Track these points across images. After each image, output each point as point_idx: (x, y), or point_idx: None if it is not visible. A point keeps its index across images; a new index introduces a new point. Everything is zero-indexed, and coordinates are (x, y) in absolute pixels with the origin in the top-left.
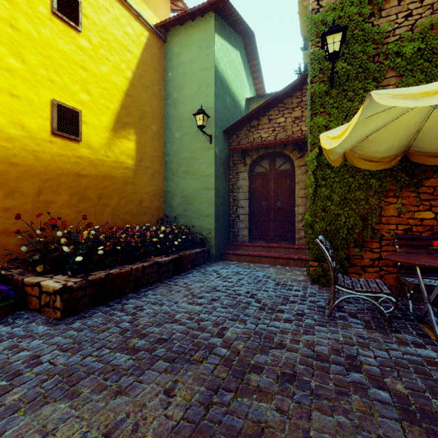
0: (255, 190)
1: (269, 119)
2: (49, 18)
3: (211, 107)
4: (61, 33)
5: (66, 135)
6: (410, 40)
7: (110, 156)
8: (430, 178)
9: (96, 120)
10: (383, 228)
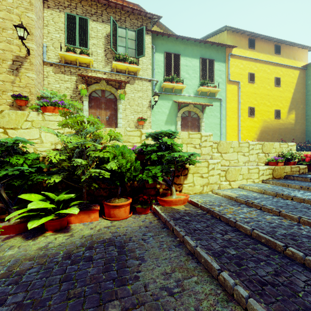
0: None
1: None
2: (274, 88)
3: None
4: (276, 90)
5: (277, 118)
6: None
7: (287, 121)
8: None
9: (283, 111)
10: None
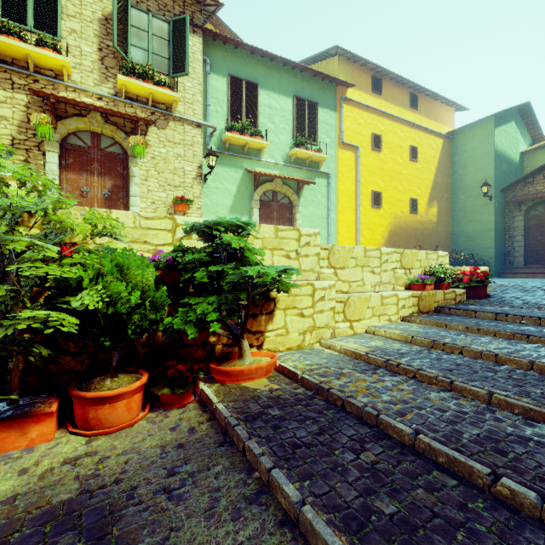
0: (530, 228)
1: (544, 176)
2: (409, 163)
3: (491, 177)
4: (412, 167)
5: (414, 212)
6: None
7: (427, 218)
8: None
9: (422, 201)
10: None
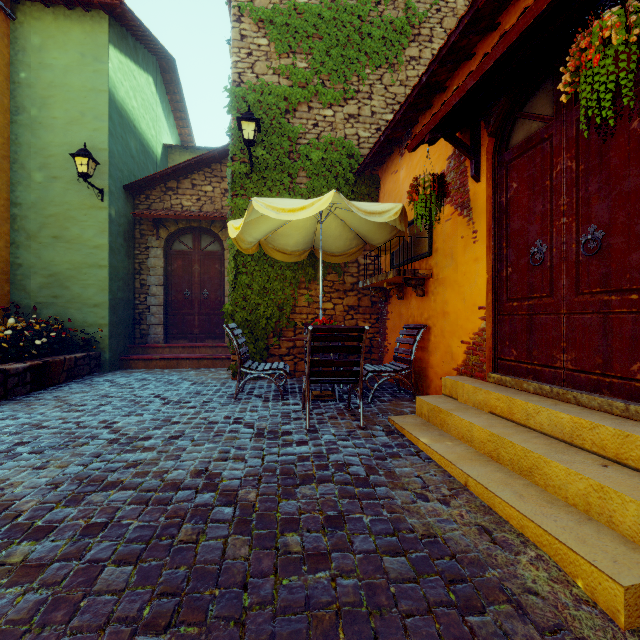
0: (174, 274)
1: (193, 184)
2: None
3: (103, 148)
4: None
5: None
6: (317, 147)
7: None
8: (331, 274)
9: None
10: (297, 317)
